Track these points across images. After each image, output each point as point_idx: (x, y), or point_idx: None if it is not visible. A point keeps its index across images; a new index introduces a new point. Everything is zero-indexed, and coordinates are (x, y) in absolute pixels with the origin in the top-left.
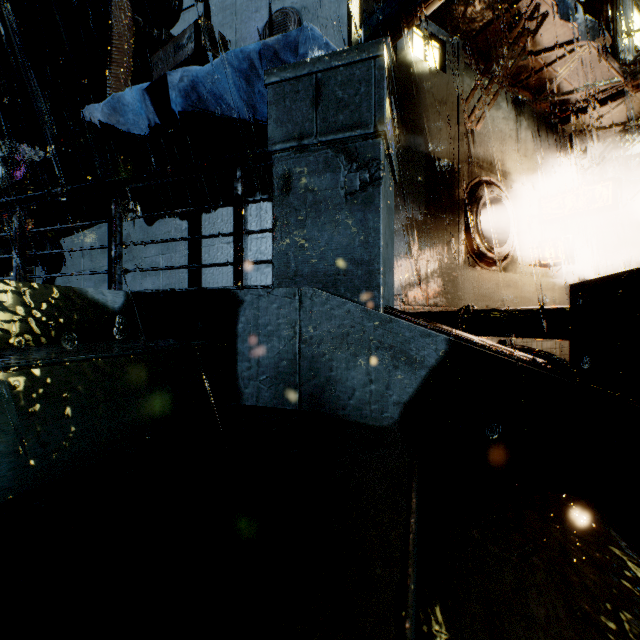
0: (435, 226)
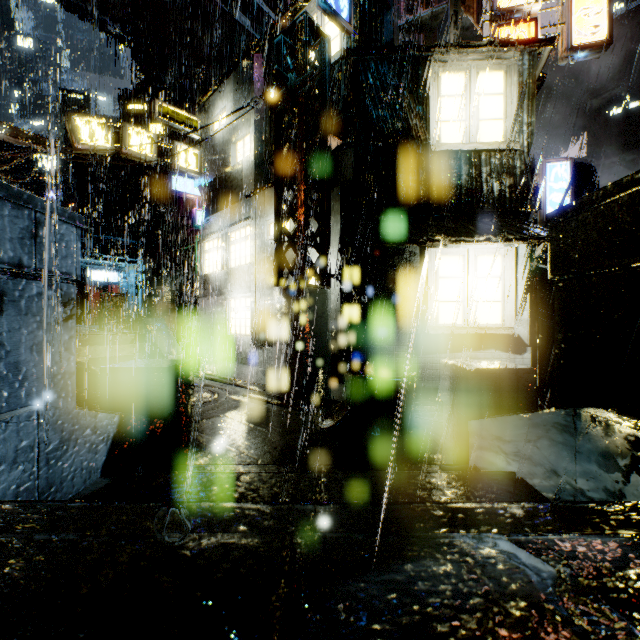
0: None
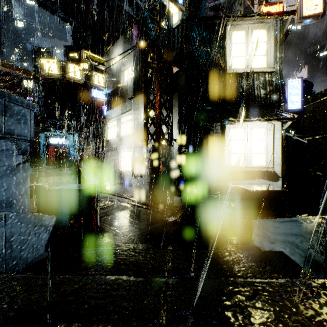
0: None
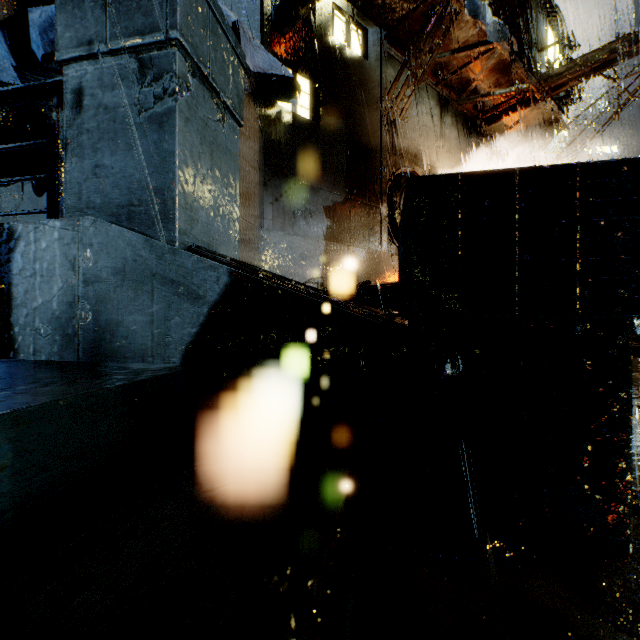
0: (357, 212)
